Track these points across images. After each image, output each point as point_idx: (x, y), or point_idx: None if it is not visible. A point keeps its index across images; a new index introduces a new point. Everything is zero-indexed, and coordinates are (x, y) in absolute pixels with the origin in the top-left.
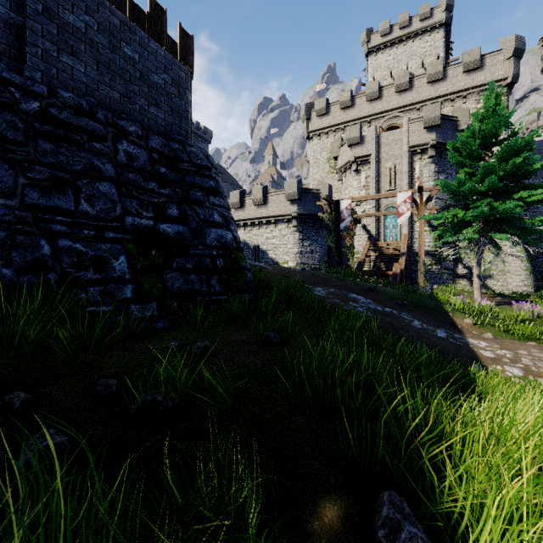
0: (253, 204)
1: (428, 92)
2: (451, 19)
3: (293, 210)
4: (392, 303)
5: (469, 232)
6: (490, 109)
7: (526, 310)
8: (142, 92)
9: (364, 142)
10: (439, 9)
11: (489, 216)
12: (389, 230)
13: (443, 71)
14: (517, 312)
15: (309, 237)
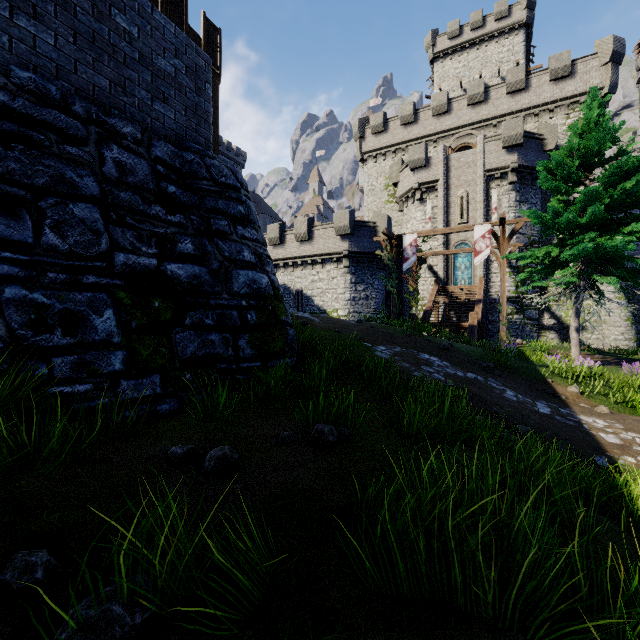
0: (295, 239)
1: (507, 104)
2: (533, 18)
3: (345, 248)
4: (474, 365)
5: (566, 275)
6: (592, 121)
7: None
8: (142, 80)
9: (430, 164)
10: (518, 7)
11: (592, 255)
12: (461, 271)
13: (525, 80)
14: (633, 377)
15: (363, 280)
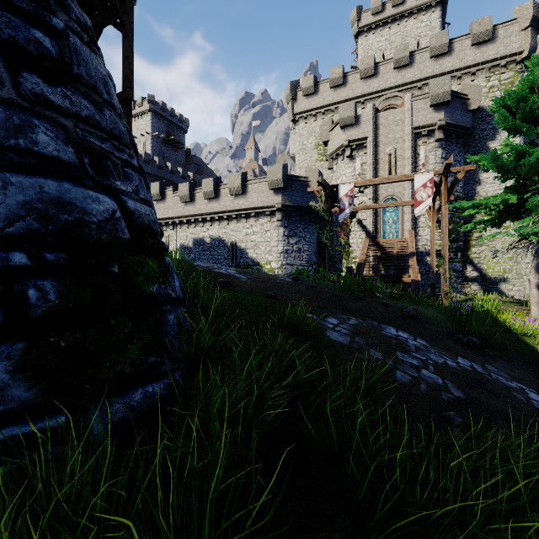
0: (229, 193)
1: (431, 68)
2: None
3: (278, 201)
4: (455, 342)
5: (525, 225)
6: None
7: None
8: None
9: (359, 122)
10: None
11: None
12: (389, 225)
13: (448, 44)
14: None
15: (296, 233)
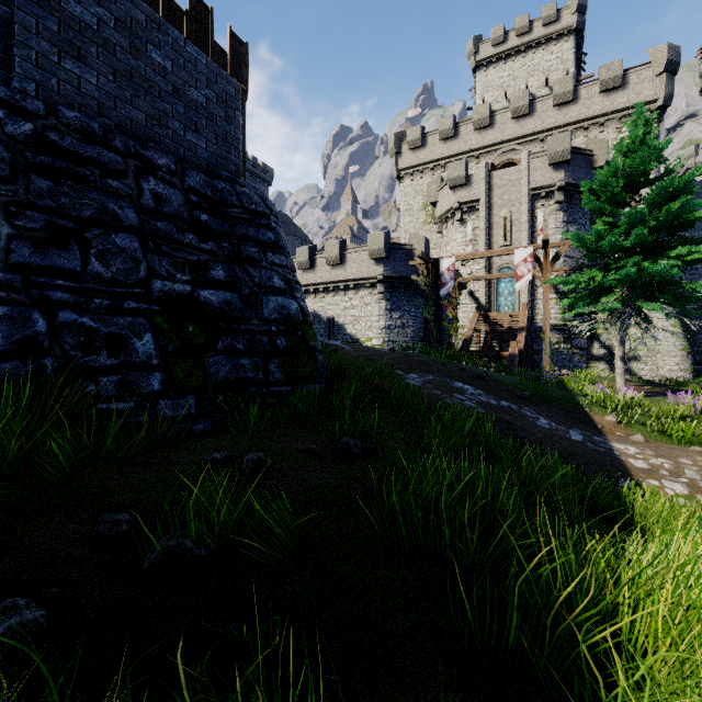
0: (326, 263)
1: (554, 117)
2: (584, 23)
3: (379, 272)
4: (510, 394)
5: (610, 301)
6: (638, 140)
7: (686, 404)
8: (176, 112)
9: (471, 183)
10: (568, 11)
11: (637, 280)
12: (504, 298)
13: (574, 91)
14: (675, 406)
15: (399, 306)
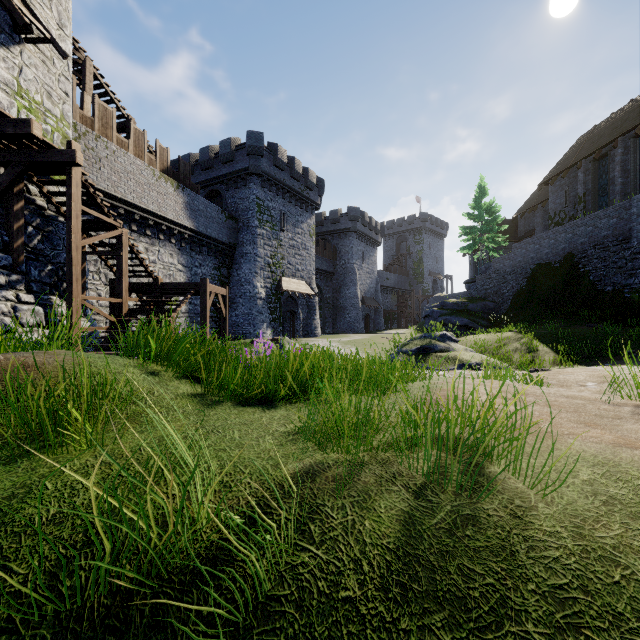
0: None
1: None
2: None
3: None
4: None
5: None
6: None
7: None
8: None
9: None
10: None
11: None
12: None
13: None
14: None
15: None
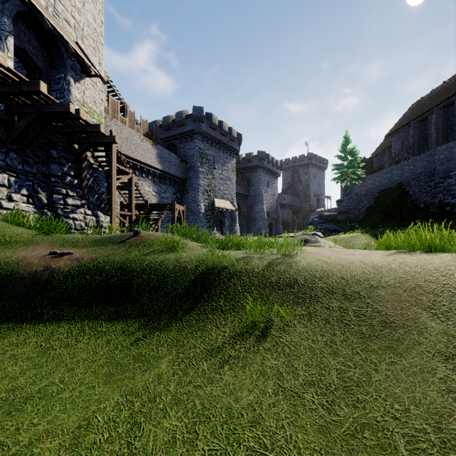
0: None
1: None
2: None
3: None
4: None
5: None
6: None
7: None
8: None
9: None
10: None
11: None
12: None
13: None
14: None
15: None
